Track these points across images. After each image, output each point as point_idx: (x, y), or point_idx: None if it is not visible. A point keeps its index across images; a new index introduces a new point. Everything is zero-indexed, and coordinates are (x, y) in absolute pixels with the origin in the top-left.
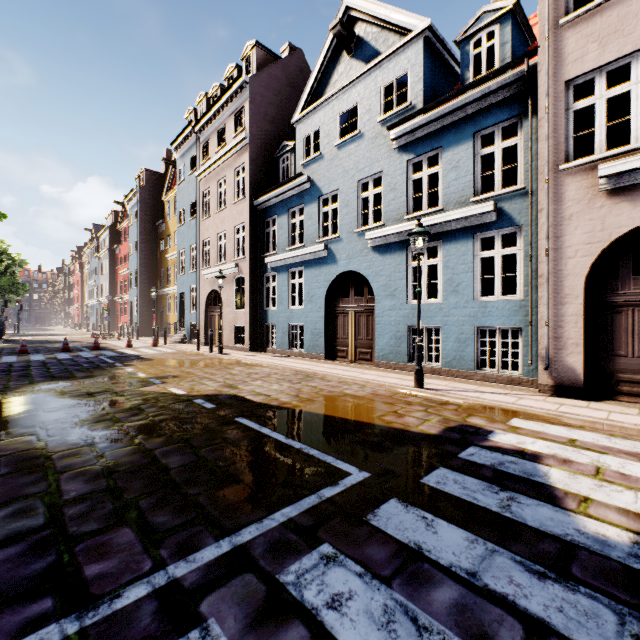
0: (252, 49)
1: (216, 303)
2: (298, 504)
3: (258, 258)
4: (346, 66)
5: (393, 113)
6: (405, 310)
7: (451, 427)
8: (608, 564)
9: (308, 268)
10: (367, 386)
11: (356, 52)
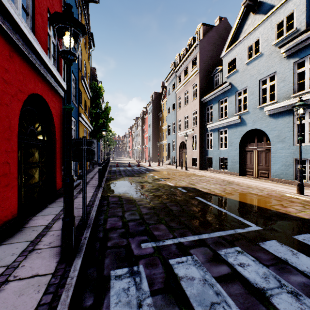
0: (200, 27)
1: (183, 147)
2: (225, 231)
3: (203, 126)
4: (252, 20)
5: (283, 37)
6: (292, 149)
7: None
8: None
9: (229, 129)
10: (264, 190)
11: (258, 10)
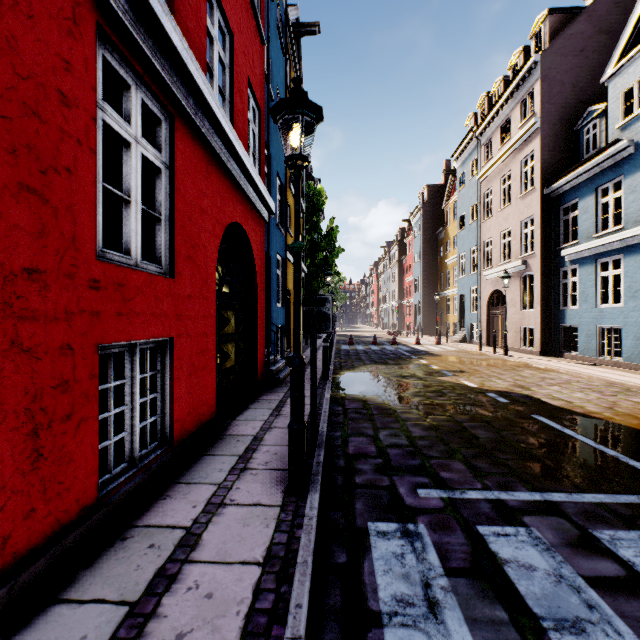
0: (543, 21)
1: (498, 303)
2: (612, 496)
3: (551, 251)
4: None
5: None
6: None
7: None
8: None
9: (628, 256)
10: None
11: None
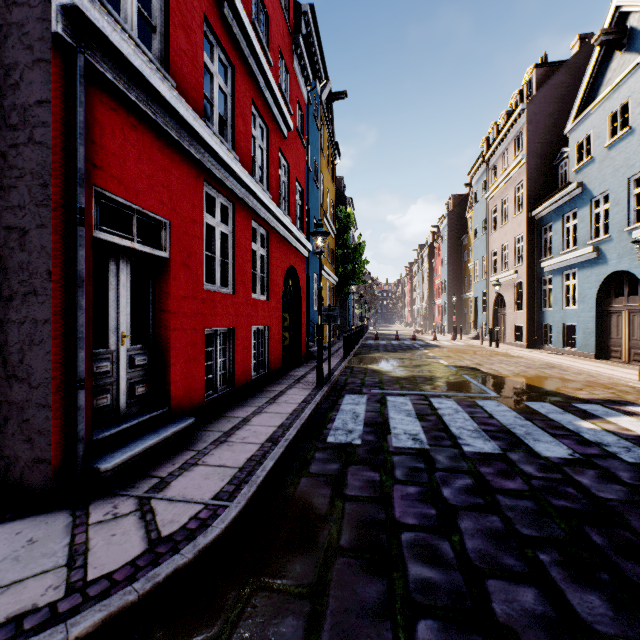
0: (531, 73)
1: (504, 305)
2: (454, 393)
3: (535, 263)
4: (618, 62)
5: None
6: None
7: (607, 399)
8: (556, 424)
9: (579, 270)
10: (596, 377)
11: (628, 45)
